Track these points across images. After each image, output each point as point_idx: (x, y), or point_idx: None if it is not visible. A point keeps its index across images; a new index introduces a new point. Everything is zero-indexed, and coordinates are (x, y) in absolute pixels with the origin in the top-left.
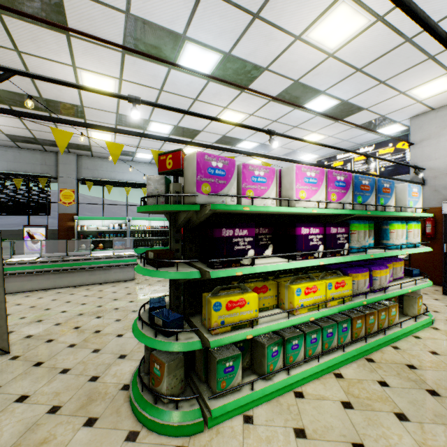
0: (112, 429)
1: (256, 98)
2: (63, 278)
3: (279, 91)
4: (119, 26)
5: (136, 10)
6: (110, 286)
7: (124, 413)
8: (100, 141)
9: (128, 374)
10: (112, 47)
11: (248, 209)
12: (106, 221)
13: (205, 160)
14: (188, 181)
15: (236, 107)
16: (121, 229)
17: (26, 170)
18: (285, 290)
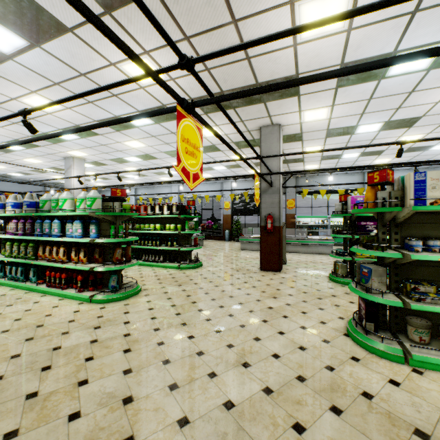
0: (322, 280)
1: (426, 126)
2: (294, 248)
3: None
4: (323, 133)
5: (331, 127)
6: (318, 255)
7: (326, 279)
8: (310, 168)
9: (327, 275)
10: (320, 138)
11: (372, 215)
12: (313, 218)
13: (354, 199)
14: (348, 206)
15: (410, 134)
16: (323, 224)
17: None
18: None
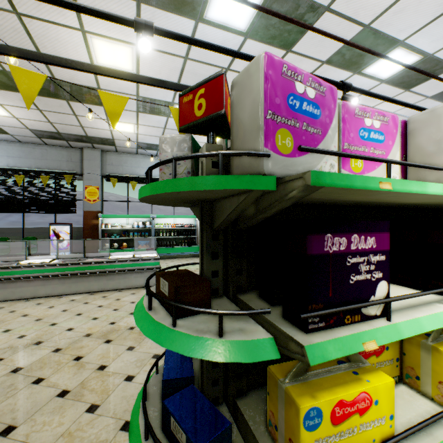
0: None
1: (305, 61)
2: (79, 283)
3: (338, 47)
4: None
5: None
6: (129, 293)
7: None
8: (123, 133)
9: None
10: None
11: (390, 188)
12: (130, 219)
13: (283, 77)
14: (243, 129)
15: None
16: (146, 227)
17: (52, 167)
18: (422, 352)
